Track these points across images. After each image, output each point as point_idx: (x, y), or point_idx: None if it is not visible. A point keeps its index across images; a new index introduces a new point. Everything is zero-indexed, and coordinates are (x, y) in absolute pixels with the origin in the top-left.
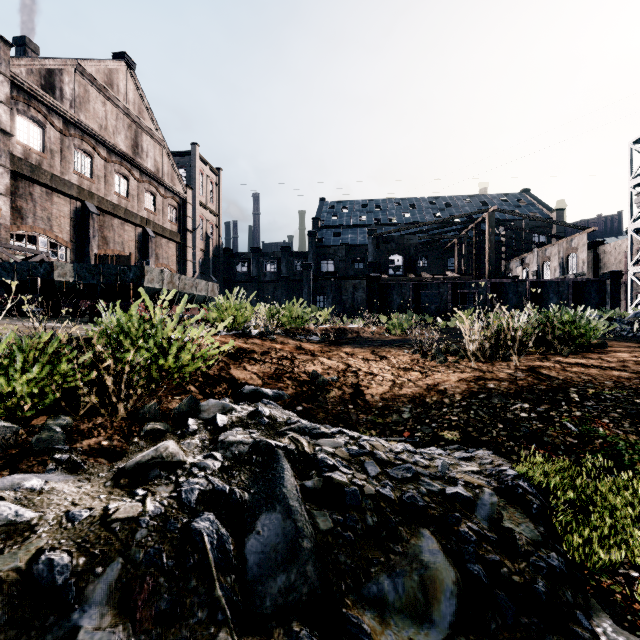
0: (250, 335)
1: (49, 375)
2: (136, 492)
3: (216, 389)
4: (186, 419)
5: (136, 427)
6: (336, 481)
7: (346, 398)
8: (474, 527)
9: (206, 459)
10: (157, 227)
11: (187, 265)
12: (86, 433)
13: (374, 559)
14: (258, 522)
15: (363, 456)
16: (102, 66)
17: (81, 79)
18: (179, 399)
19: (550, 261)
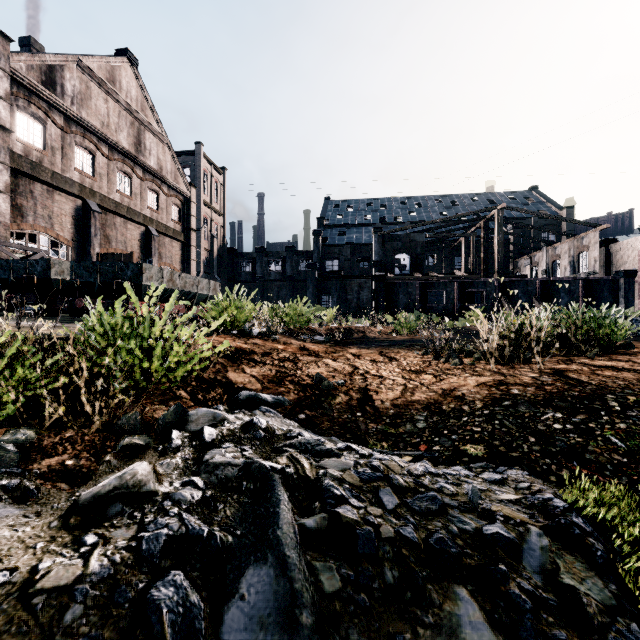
0: (251, 335)
1: (8, 381)
2: (83, 540)
3: (210, 394)
4: (170, 432)
5: (112, 441)
6: (345, 519)
7: (353, 404)
8: (526, 586)
9: (184, 487)
10: (160, 226)
11: (191, 264)
12: (49, 450)
13: (397, 635)
14: (243, 580)
15: (377, 482)
16: (104, 62)
17: (83, 75)
18: (167, 406)
19: (560, 259)
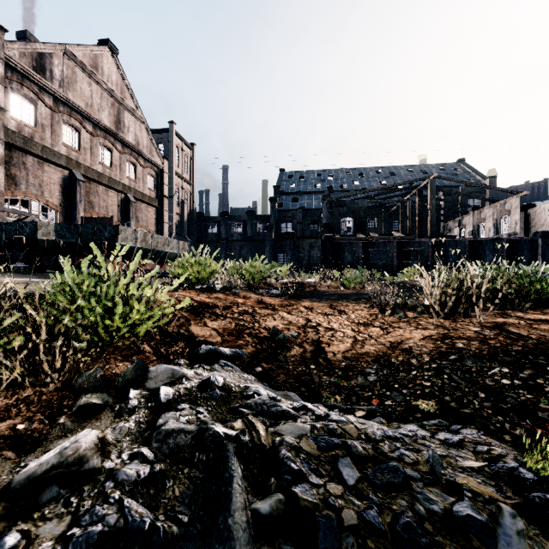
0: (214, 290)
1: None
2: (2, 542)
3: (172, 348)
4: (128, 390)
5: (69, 400)
6: (303, 503)
7: (307, 357)
8: None
9: (131, 461)
10: (137, 193)
11: (164, 227)
12: (1, 413)
13: None
14: None
15: (335, 450)
16: (88, 51)
17: (69, 62)
18: (129, 361)
19: (485, 222)
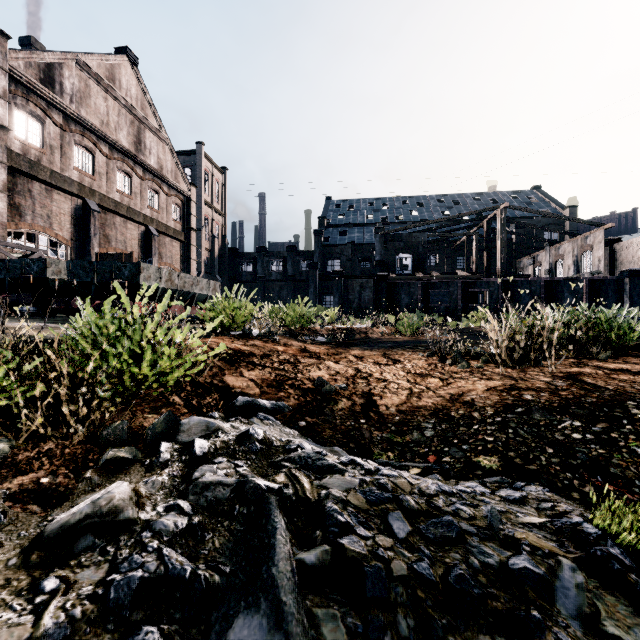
0: (251, 336)
1: None
2: (41, 586)
3: (205, 400)
4: (158, 444)
5: (95, 454)
6: (350, 553)
7: (357, 410)
8: (564, 637)
9: (168, 513)
10: (160, 225)
11: (191, 264)
12: (23, 466)
13: None
14: (231, 633)
15: (385, 504)
16: (103, 60)
17: (82, 73)
18: (158, 414)
19: (564, 259)
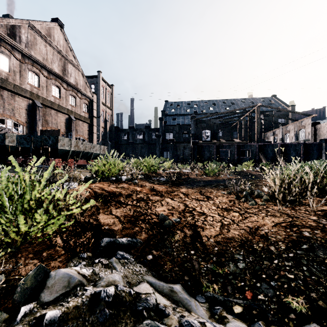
0: (121, 180)
1: None
2: None
3: (80, 240)
4: (18, 309)
5: None
6: None
7: (187, 242)
8: None
9: None
10: (76, 115)
11: (93, 135)
12: None
13: None
14: None
15: None
16: (44, 25)
17: (32, 31)
18: (38, 259)
19: (289, 133)
